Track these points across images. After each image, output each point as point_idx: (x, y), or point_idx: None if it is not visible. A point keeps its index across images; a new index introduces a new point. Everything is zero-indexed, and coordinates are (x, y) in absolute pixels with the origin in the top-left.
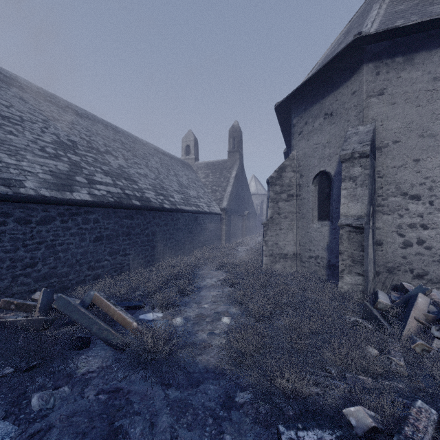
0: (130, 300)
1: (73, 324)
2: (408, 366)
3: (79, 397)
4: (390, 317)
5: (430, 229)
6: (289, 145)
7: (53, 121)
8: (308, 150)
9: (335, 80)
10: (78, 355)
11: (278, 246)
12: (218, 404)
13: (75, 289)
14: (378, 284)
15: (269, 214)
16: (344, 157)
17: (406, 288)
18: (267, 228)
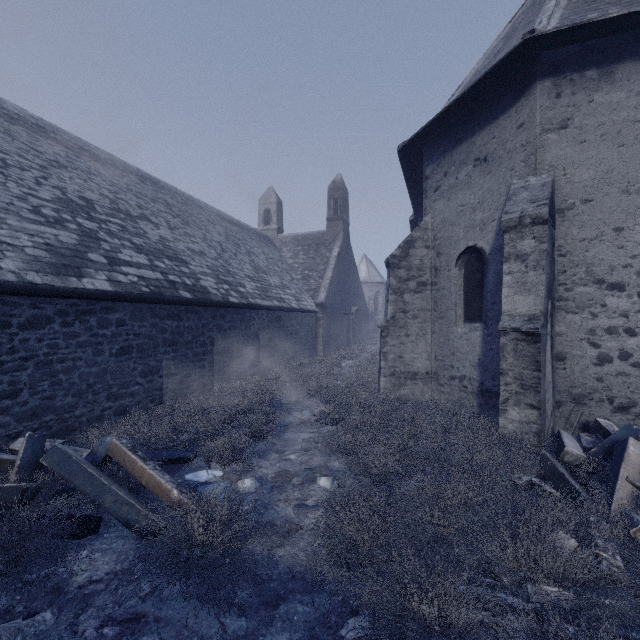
0: (173, 448)
1: (73, 492)
2: (628, 566)
3: (68, 632)
4: (585, 477)
5: (639, 335)
6: (417, 209)
7: (58, 168)
8: (449, 214)
9: (491, 107)
10: (77, 549)
11: (403, 361)
12: None
13: (86, 431)
14: (559, 420)
15: (390, 312)
16: (507, 224)
17: (605, 428)
18: (387, 334)
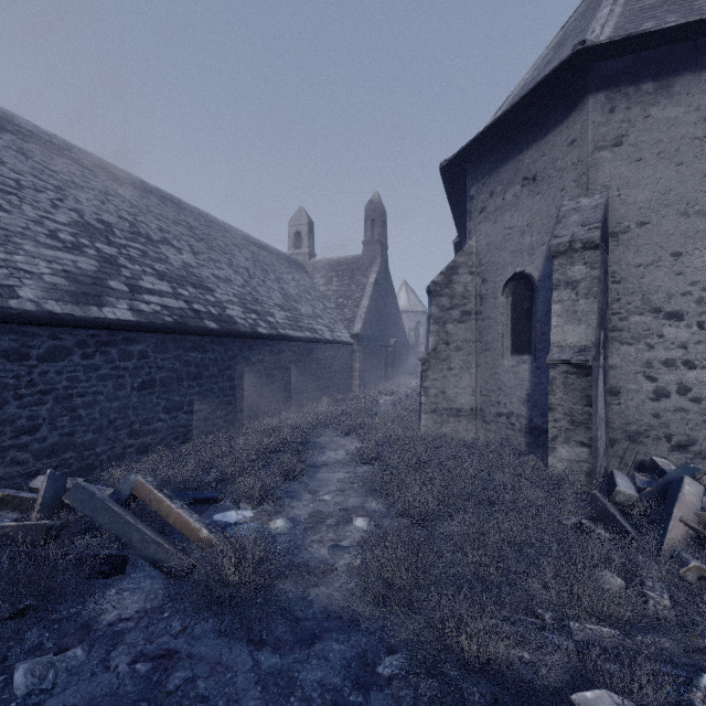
0: (200, 487)
1: (98, 532)
2: (676, 606)
3: (100, 667)
4: (637, 518)
5: (700, 368)
6: (462, 231)
7: (74, 189)
8: (495, 238)
9: (540, 123)
10: (104, 588)
11: (445, 396)
12: (348, 679)
13: (107, 470)
14: (613, 459)
15: (432, 343)
16: (556, 249)
17: (661, 467)
18: (428, 367)
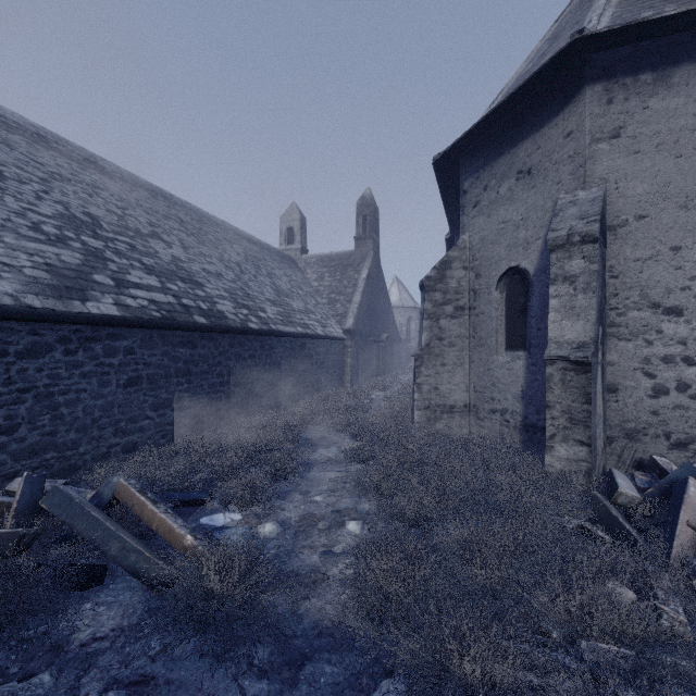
0: (187, 488)
1: (76, 539)
2: (691, 621)
3: None
4: (640, 520)
5: None
6: (454, 227)
7: (61, 181)
8: (489, 232)
9: (535, 115)
10: (79, 602)
11: (438, 392)
12: None
13: (91, 470)
14: (610, 458)
15: (425, 339)
16: (554, 243)
17: (661, 466)
18: (421, 363)
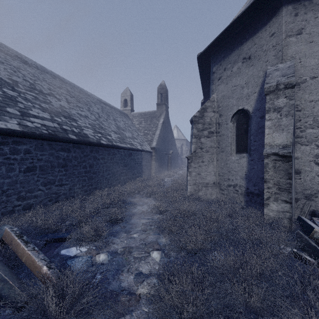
0: (57, 231)
1: None
2: None
3: None
4: None
5: None
6: (205, 96)
7: None
8: (227, 92)
9: (253, 27)
10: None
11: (200, 176)
12: None
13: (1, 220)
14: (296, 210)
15: (193, 148)
16: (268, 90)
17: None
18: (191, 161)
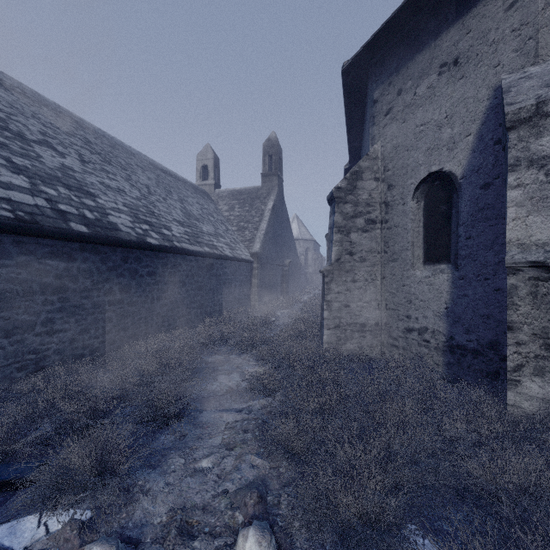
0: (11, 455)
1: None
2: None
3: None
4: None
5: None
6: (353, 156)
7: None
8: (404, 138)
9: None
10: None
11: (349, 310)
12: None
13: None
14: None
15: (335, 253)
16: (515, 117)
17: None
18: (331, 279)
